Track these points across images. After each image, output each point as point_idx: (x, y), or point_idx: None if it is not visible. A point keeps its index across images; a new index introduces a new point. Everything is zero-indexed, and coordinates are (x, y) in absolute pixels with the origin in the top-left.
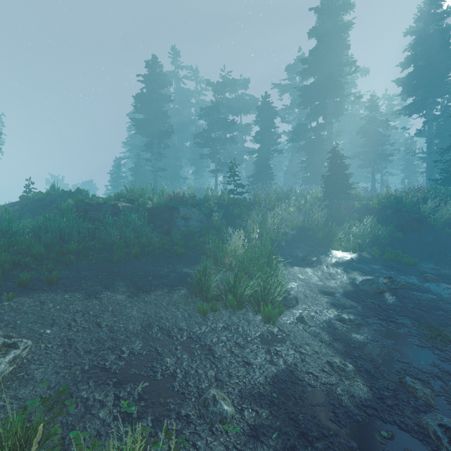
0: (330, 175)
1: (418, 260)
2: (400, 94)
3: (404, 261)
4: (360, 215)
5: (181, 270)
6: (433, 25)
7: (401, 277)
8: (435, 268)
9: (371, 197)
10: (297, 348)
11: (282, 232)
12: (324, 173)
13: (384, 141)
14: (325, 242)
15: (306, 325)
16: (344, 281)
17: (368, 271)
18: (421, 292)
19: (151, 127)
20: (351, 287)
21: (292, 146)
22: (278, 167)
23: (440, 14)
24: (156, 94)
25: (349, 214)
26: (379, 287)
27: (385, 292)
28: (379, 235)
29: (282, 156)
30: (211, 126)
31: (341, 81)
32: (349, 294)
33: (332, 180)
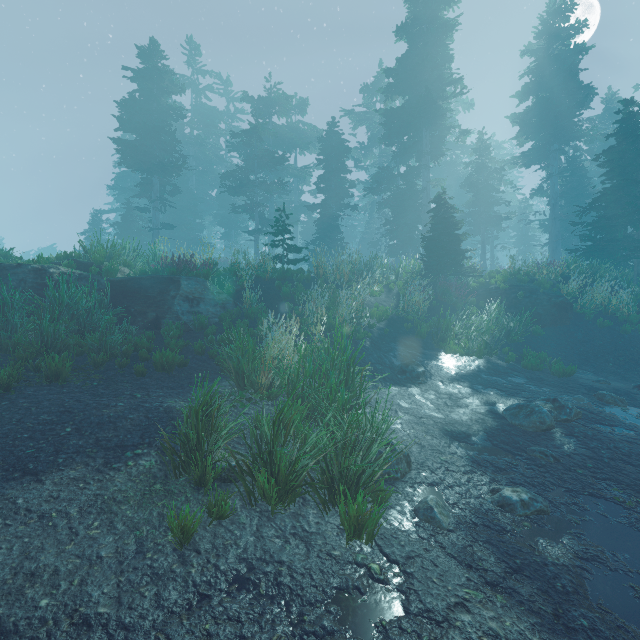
0: (433, 236)
1: (576, 367)
2: (517, 135)
3: (555, 369)
4: (478, 299)
5: (160, 402)
6: (558, 44)
7: (564, 397)
8: (603, 380)
9: (491, 273)
10: (443, 634)
11: (366, 324)
12: (418, 240)
13: (496, 201)
14: (432, 341)
15: (440, 530)
16: (478, 409)
17: (510, 389)
18: (608, 424)
19: (149, 157)
20: (494, 421)
21: (370, 204)
22: (350, 234)
23: (566, 30)
24: (156, 103)
25: (463, 297)
26: (544, 419)
27: (554, 428)
28: (510, 329)
29: (355, 219)
30: (249, 163)
31: (442, 106)
32: (495, 437)
33: (437, 244)
